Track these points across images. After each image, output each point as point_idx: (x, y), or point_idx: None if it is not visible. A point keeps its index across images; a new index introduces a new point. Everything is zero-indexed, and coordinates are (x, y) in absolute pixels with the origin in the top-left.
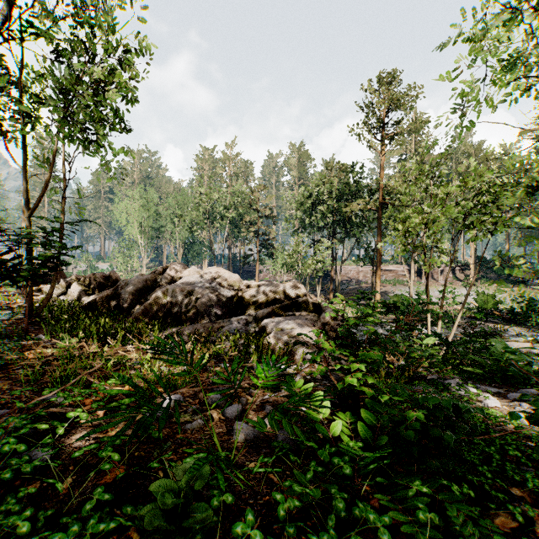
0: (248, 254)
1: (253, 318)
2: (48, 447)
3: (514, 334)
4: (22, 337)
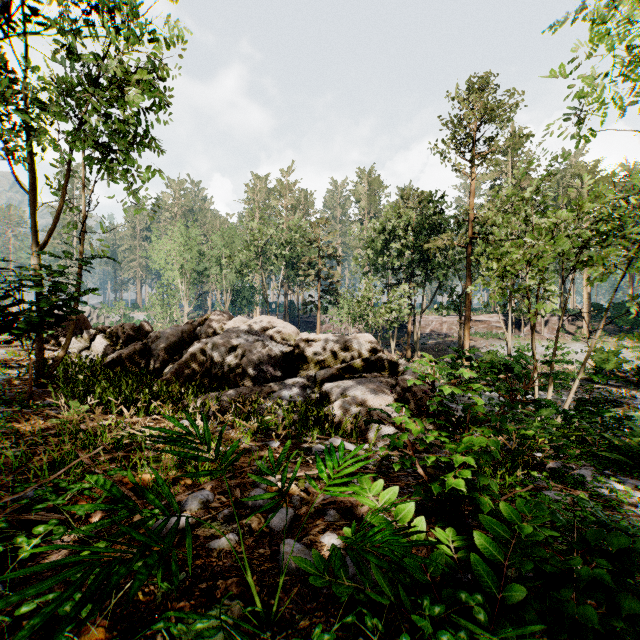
0: (308, 302)
1: (312, 381)
2: None
3: None
4: (24, 403)
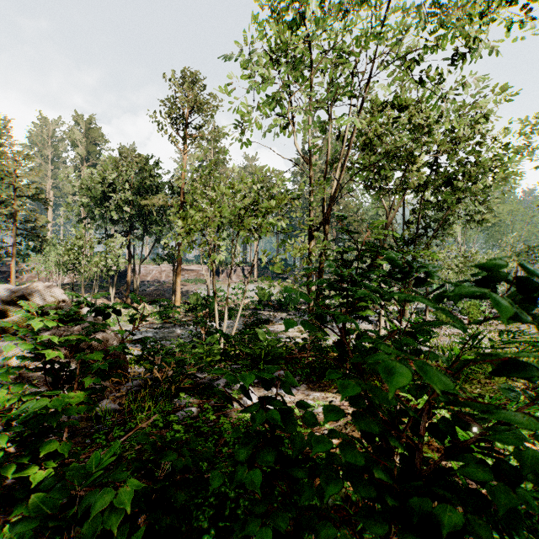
0: None
1: None
2: None
3: (280, 319)
4: None
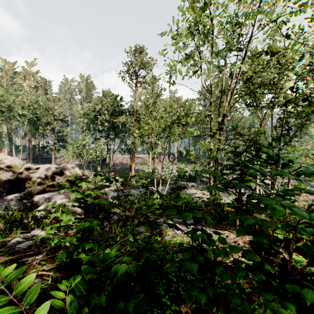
0: (46, 146)
1: (28, 195)
2: None
3: (191, 186)
4: None
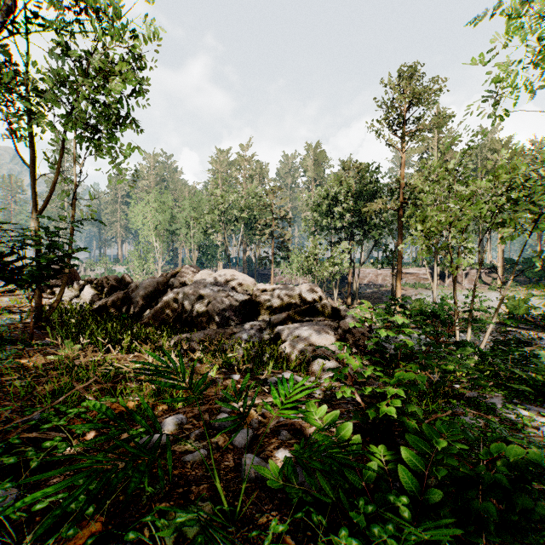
0: (263, 257)
1: (267, 324)
2: (4, 496)
3: None
4: (26, 342)
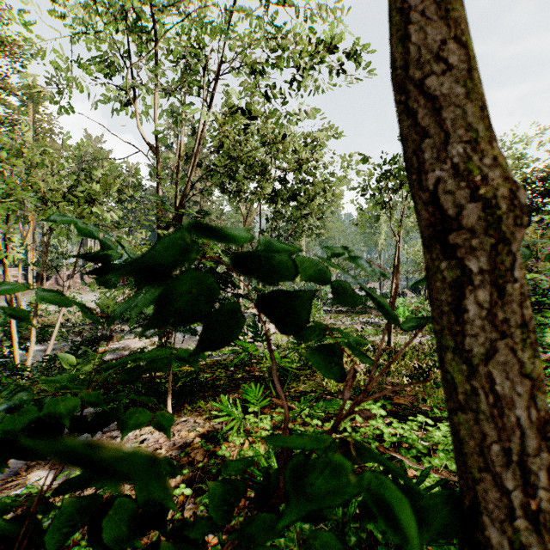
0: None
1: None
2: None
3: (130, 332)
4: None
